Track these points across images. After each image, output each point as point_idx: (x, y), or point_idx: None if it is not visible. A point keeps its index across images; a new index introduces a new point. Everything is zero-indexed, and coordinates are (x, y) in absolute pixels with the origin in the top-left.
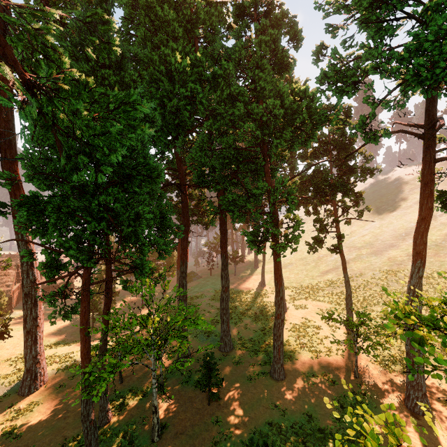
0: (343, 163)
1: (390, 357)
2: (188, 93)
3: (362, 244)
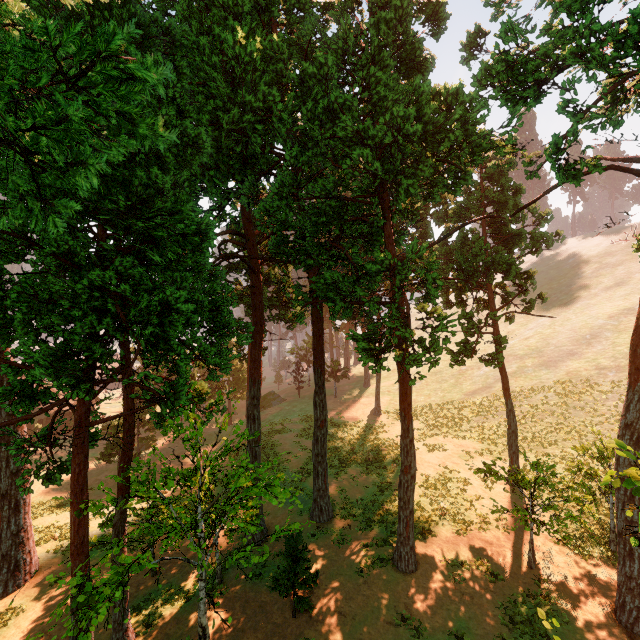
0: (503, 227)
1: (583, 532)
2: (260, 104)
3: (525, 351)
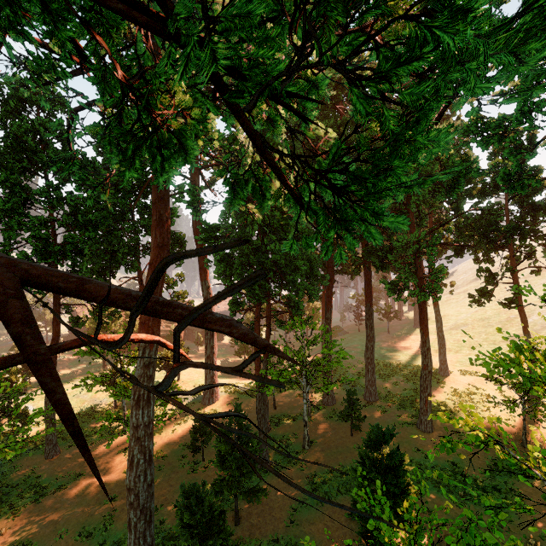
0: (525, 199)
1: None
2: None
3: None
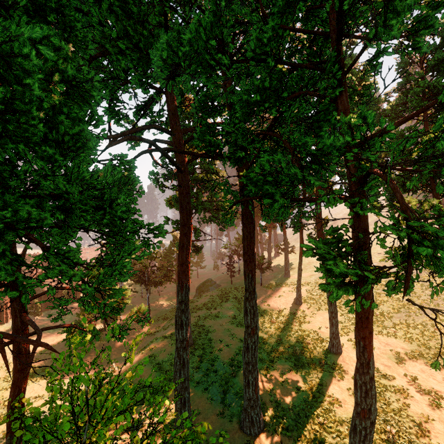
0: None
1: None
2: None
3: None
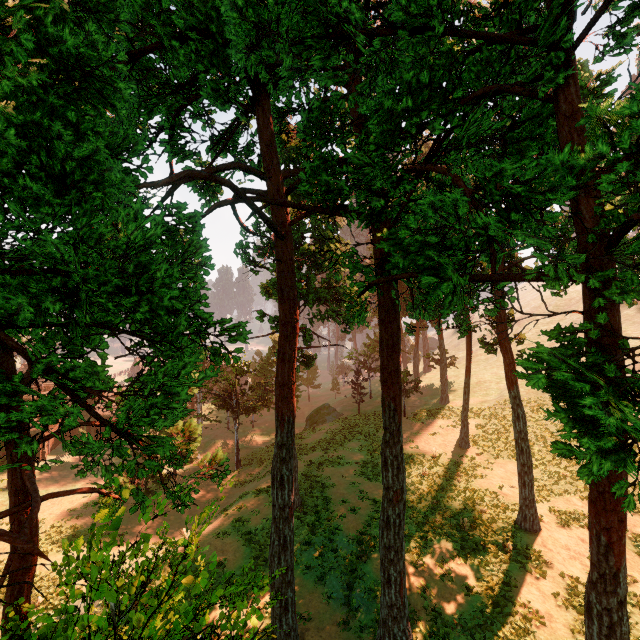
0: None
1: None
2: None
3: None
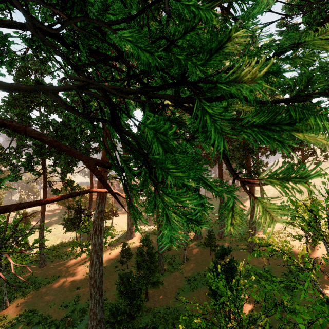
0: None
1: None
2: None
3: None
